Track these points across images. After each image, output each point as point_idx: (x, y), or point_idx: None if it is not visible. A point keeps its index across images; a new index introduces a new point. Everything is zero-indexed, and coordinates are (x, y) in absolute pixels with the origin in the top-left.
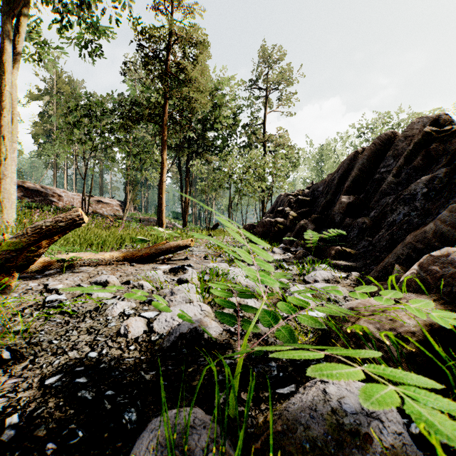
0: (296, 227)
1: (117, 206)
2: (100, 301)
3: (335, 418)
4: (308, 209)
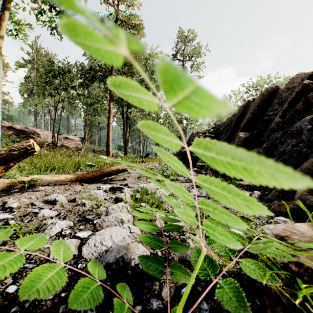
0: None
1: (79, 141)
2: (44, 218)
3: None
4: None
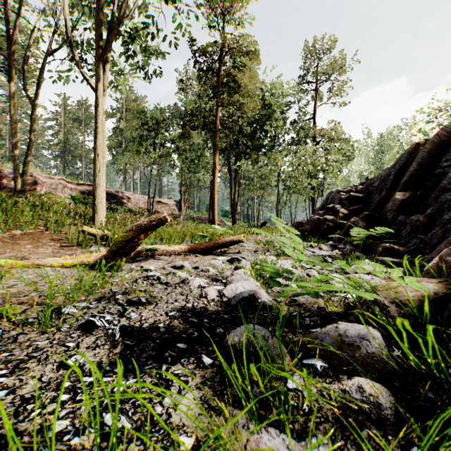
0: (346, 225)
1: (174, 205)
2: (181, 278)
3: (340, 338)
4: (361, 206)
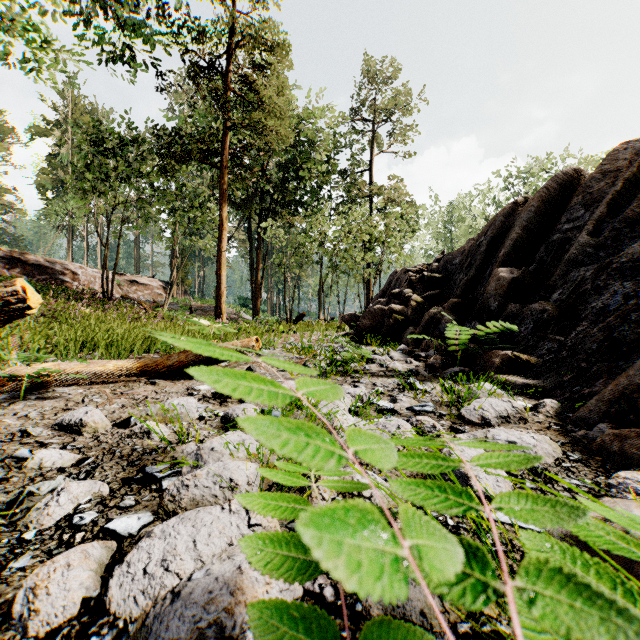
0: (424, 318)
1: (160, 288)
2: (42, 474)
3: None
4: (440, 292)
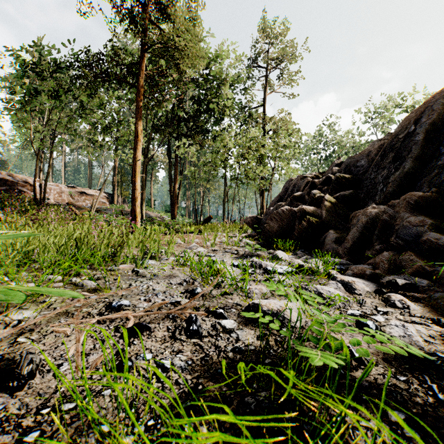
0: (357, 220)
1: (104, 198)
2: None
3: None
4: (353, 192)
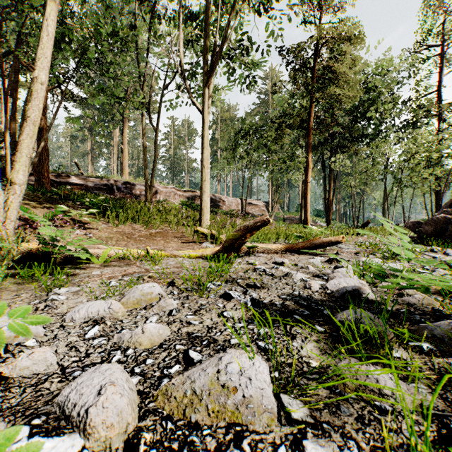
0: None
1: (263, 206)
2: (283, 272)
3: None
4: None
